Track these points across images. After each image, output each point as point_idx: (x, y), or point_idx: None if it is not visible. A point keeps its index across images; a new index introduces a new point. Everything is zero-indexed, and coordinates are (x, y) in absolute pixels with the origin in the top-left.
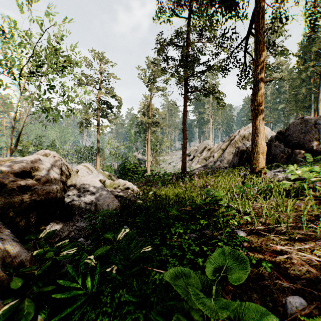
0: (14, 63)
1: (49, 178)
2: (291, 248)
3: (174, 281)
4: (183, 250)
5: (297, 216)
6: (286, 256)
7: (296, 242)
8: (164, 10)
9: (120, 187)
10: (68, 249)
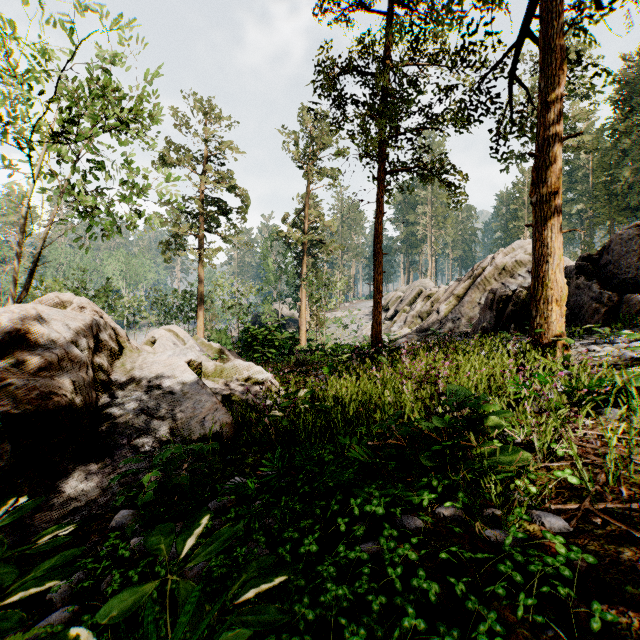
0: (15, 112)
1: (55, 359)
2: None
3: None
4: (386, 575)
5: None
6: None
7: None
8: None
9: (237, 378)
10: (32, 584)
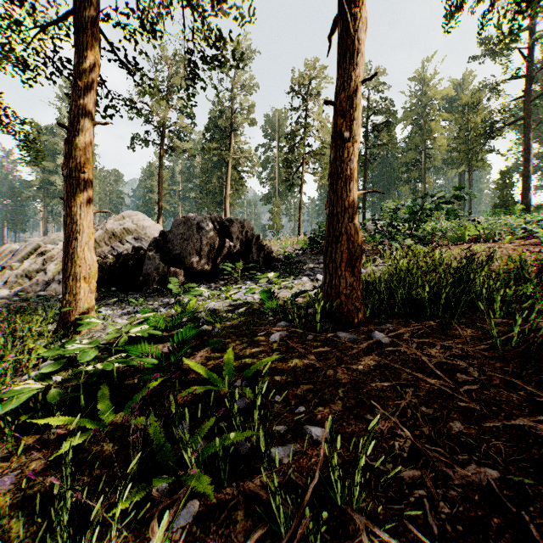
0: None
1: None
2: None
3: None
4: None
5: None
6: None
7: None
8: None
9: None
10: None
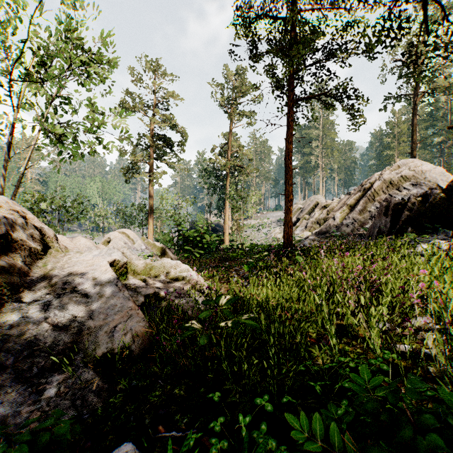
0: None
1: None
2: None
3: None
4: None
5: None
6: None
7: None
8: None
9: (164, 276)
10: None
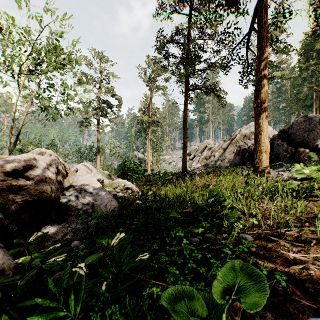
0: (12, 61)
1: (43, 178)
2: (305, 256)
3: (173, 305)
4: (184, 256)
5: (308, 219)
6: (301, 265)
7: (311, 248)
8: (164, 7)
9: (119, 187)
10: (57, 255)
